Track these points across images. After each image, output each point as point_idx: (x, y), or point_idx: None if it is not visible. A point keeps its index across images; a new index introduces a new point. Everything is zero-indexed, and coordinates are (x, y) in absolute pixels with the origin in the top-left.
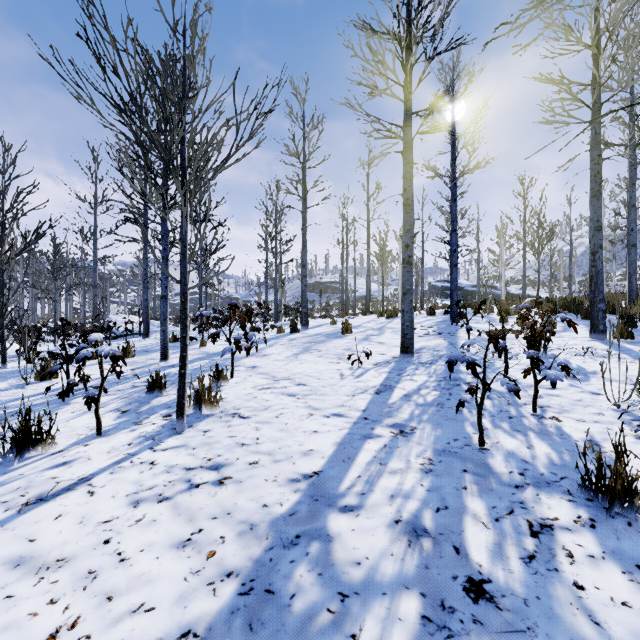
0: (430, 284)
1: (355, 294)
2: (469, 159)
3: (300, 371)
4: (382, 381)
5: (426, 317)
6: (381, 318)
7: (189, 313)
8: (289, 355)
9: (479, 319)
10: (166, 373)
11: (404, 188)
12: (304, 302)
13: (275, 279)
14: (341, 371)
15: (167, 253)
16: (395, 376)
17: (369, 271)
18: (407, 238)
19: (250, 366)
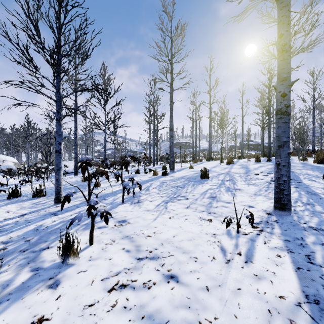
0: (240, 142)
1: (199, 148)
2: (304, 38)
3: (169, 236)
4: (298, 281)
5: (256, 164)
6: (222, 164)
7: (112, 159)
8: (159, 203)
9: (302, 166)
10: (38, 226)
11: (280, 34)
12: (171, 154)
13: (153, 139)
14: (219, 240)
15: (60, 115)
16: (307, 264)
17: (210, 134)
18: (284, 87)
19: (120, 219)
